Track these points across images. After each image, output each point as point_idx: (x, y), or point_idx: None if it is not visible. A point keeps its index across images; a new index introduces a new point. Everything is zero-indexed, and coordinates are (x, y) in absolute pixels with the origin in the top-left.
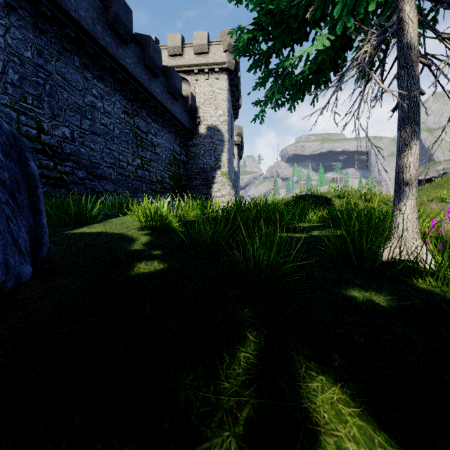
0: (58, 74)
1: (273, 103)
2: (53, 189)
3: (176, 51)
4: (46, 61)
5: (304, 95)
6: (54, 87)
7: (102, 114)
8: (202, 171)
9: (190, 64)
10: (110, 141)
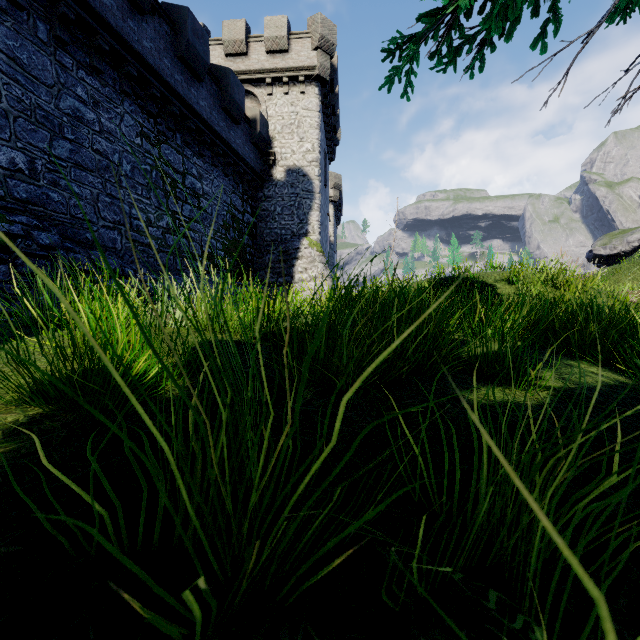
0: None
1: (439, 37)
2: None
3: (236, 48)
4: None
5: (516, 22)
6: None
7: (96, 133)
8: (279, 240)
9: (259, 69)
10: (113, 183)
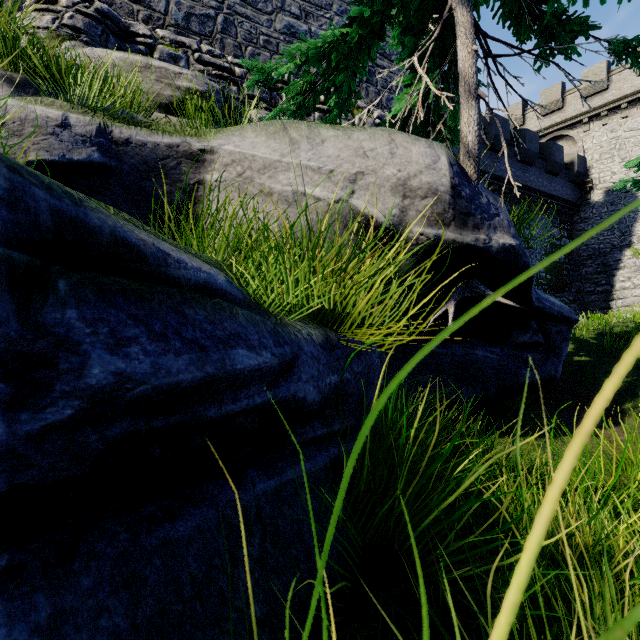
0: None
1: None
2: None
3: (552, 108)
4: None
5: None
6: None
7: None
8: (597, 254)
9: (575, 115)
10: None
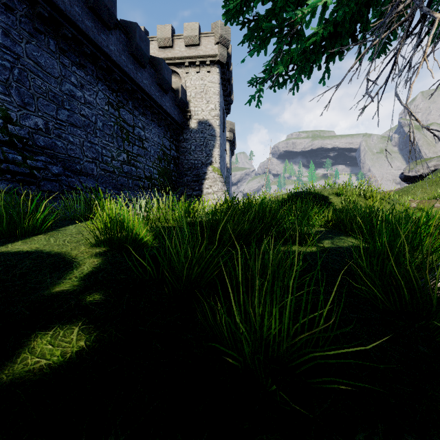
0: (29, 57)
1: (273, 80)
2: (20, 186)
3: (166, 43)
4: (14, 42)
5: (311, 71)
6: (24, 72)
7: (82, 104)
8: (193, 167)
9: (180, 56)
10: (92, 134)
